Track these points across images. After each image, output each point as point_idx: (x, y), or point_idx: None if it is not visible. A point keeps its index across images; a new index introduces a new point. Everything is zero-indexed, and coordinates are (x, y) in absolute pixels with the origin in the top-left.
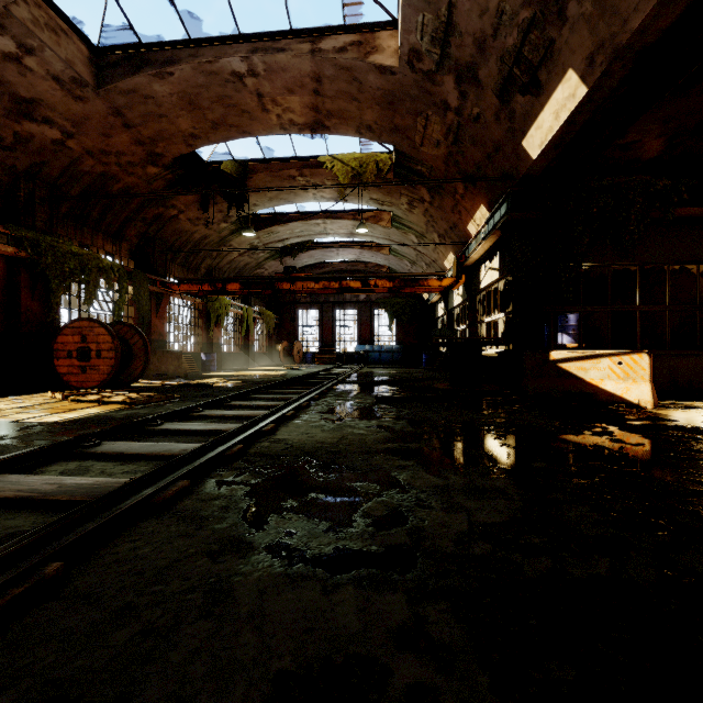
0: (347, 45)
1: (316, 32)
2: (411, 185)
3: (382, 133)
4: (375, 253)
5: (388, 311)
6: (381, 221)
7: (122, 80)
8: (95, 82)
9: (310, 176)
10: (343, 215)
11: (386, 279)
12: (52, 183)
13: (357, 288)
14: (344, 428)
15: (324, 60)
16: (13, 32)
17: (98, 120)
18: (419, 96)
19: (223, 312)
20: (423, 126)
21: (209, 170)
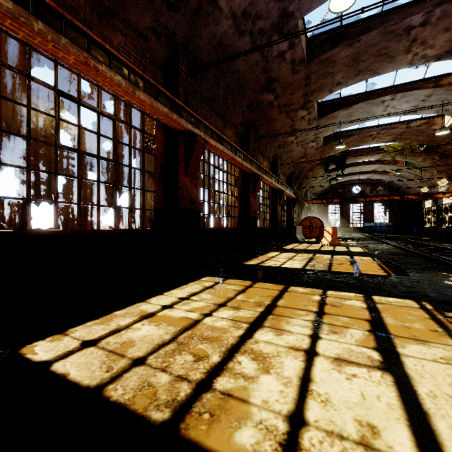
0: (421, 124)
1: (408, 121)
2: (429, 154)
3: (423, 142)
4: (383, 175)
5: (384, 204)
6: (397, 163)
7: (332, 143)
8: (322, 145)
9: (373, 153)
10: (375, 162)
11: (413, 195)
12: (294, 173)
13: (397, 199)
14: (449, 246)
15: (410, 129)
16: (318, 141)
17: (316, 153)
18: (450, 135)
19: (311, 209)
20: (448, 141)
21: (328, 156)
